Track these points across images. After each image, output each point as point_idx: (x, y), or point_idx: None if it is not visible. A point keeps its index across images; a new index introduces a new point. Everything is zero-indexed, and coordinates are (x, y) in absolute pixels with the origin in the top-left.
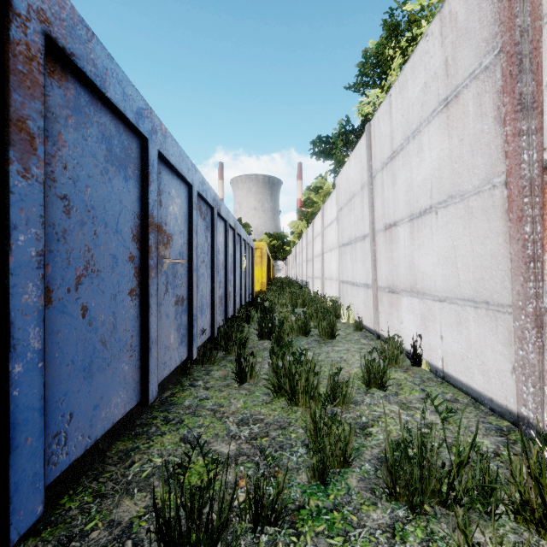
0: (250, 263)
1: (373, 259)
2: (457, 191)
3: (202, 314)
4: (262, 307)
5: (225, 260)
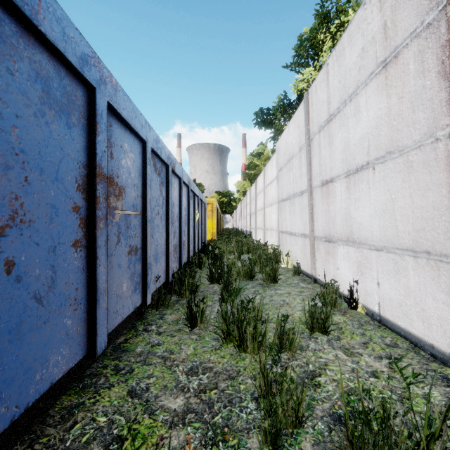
0: (203, 216)
1: (310, 212)
2: (396, 147)
3: (156, 261)
4: (213, 254)
5: (179, 213)
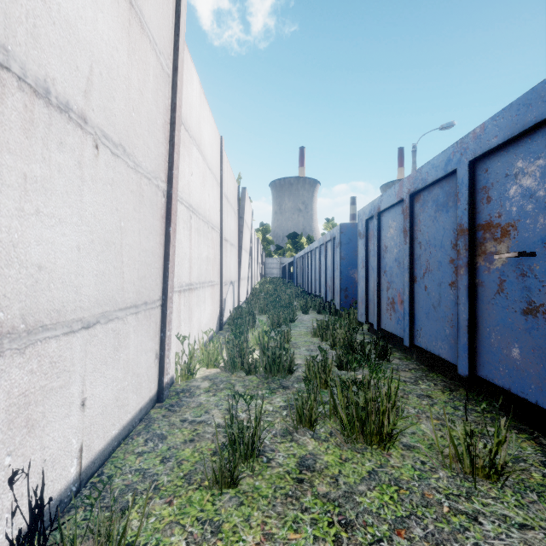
0: None
1: None
2: (132, 152)
3: None
4: None
5: None
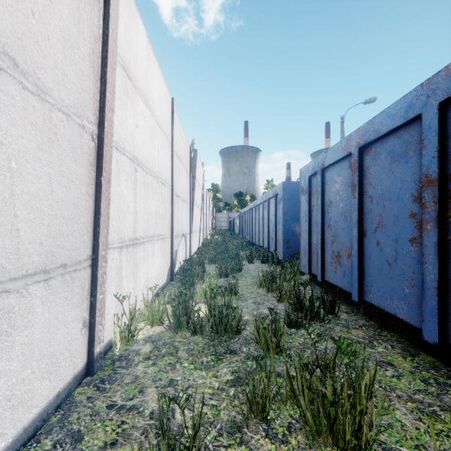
0: None
1: None
2: (32, 71)
3: None
4: None
5: None
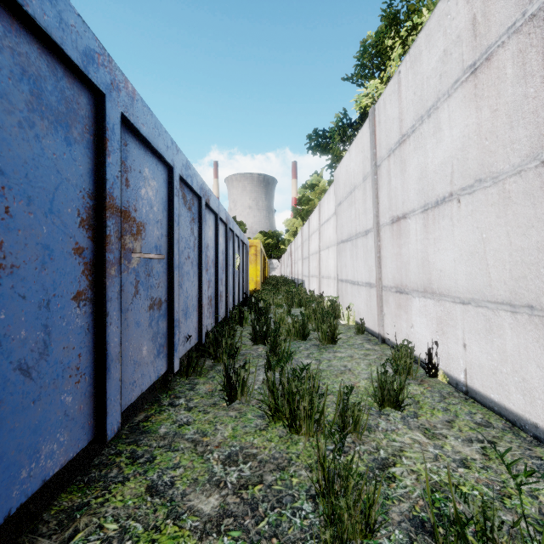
0: (244, 261)
1: (377, 256)
2: (488, 173)
3: (186, 318)
4: (257, 307)
5: (215, 257)
